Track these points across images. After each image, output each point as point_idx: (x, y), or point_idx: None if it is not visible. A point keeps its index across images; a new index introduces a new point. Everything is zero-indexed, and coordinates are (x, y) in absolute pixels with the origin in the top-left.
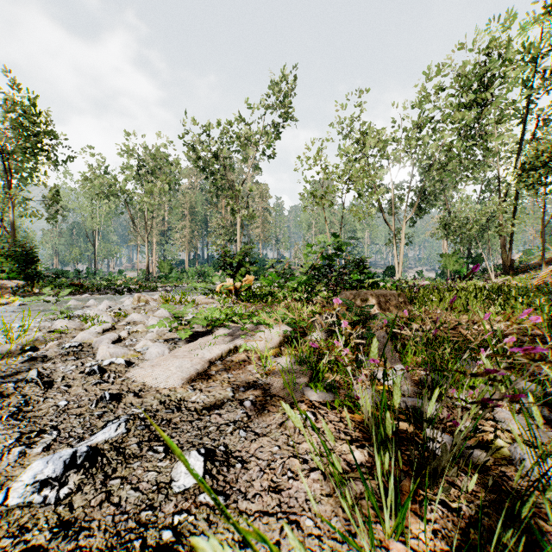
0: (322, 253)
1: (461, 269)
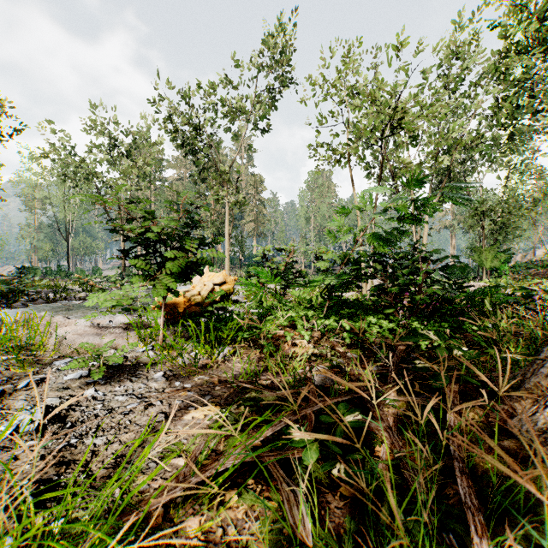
0: (364, 230)
1: (499, 266)
